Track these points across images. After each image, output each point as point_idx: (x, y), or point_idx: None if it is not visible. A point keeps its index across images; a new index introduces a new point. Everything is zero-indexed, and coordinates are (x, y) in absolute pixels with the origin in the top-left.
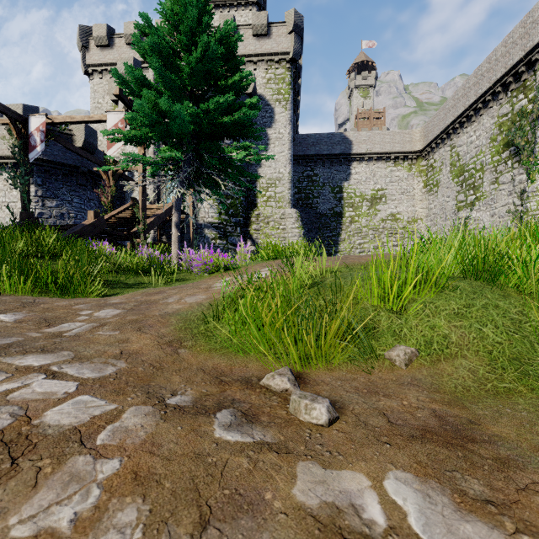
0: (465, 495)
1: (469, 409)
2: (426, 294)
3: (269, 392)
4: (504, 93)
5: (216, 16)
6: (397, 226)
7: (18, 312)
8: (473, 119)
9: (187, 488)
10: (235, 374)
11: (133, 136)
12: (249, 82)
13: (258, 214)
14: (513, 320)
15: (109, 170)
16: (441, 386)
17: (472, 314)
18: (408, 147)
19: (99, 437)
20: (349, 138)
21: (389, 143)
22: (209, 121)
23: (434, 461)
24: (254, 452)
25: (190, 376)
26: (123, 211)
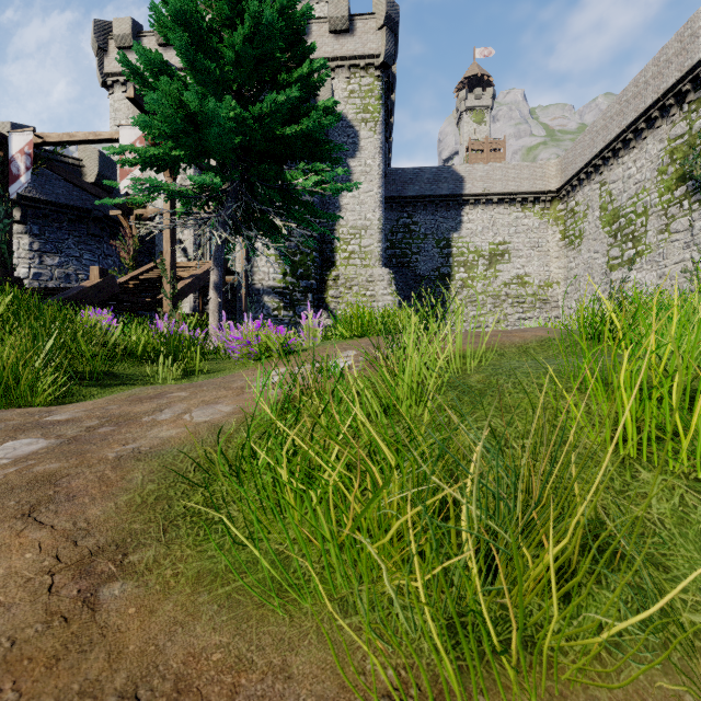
0: None
1: None
2: None
3: None
4: (678, 106)
5: None
6: (524, 292)
7: None
8: (633, 144)
9: None
10: None
11: (152, 157)
12: (323, 78)
13: (336, 275)
14: None
15: (132, 214)
16: None
17: None
18: (540, 186)
19: None
20: (460, 174)
21: (514, 180)
22: (263, 134)
23: None
24: None
25: None
26: (149, 271)
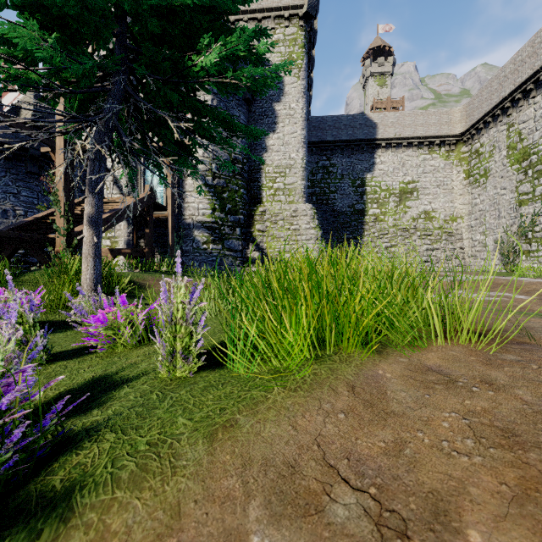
0: None
1: None
2: None
3: None
4: None
5: None
6: (431, 225)
7: None
8: None
9: None
10: None
11: (2, 40)
12: None
13: (263, 211)
14: None
15: None
16: None
17: None
18: (446, 130)
19: None
20: (374, 120)
21: (422, 126)
22: (153, 3)
23: None
24: None
25: None
26: (75, 206)
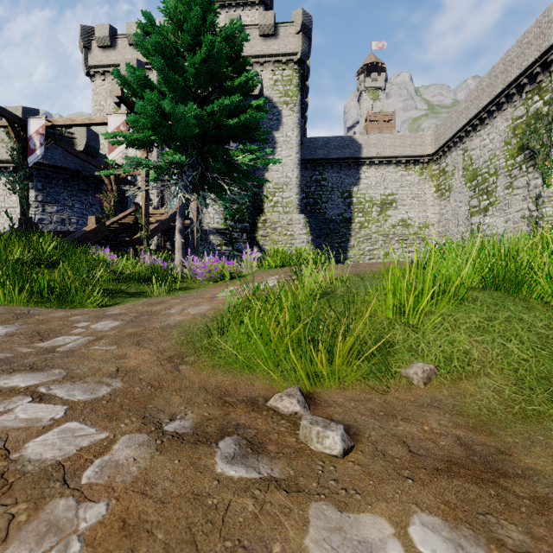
0: (503, 546)
1: (497, 436)
2: (444, 306)
3: (277, 416)
4: (519, 94)
5: (222, 16)
6: (407, 232)
7: (10, 324)
8: (487, 121)
9: (182, 540)
10: (240, 394)
11: (135, 139)
12: (256, 84)
13: (264, 219)
14: (539, 335)
15: (112, 174)
16: (464, 408)
17: (495, 328)
18: (420, 151)
19: (85, 474)
20: (359, 141)
21: (400, 147)
22: (214, 124)
23: (463, 502)
24: (261, 491)
25: (191, 397)
26: (125, 217)
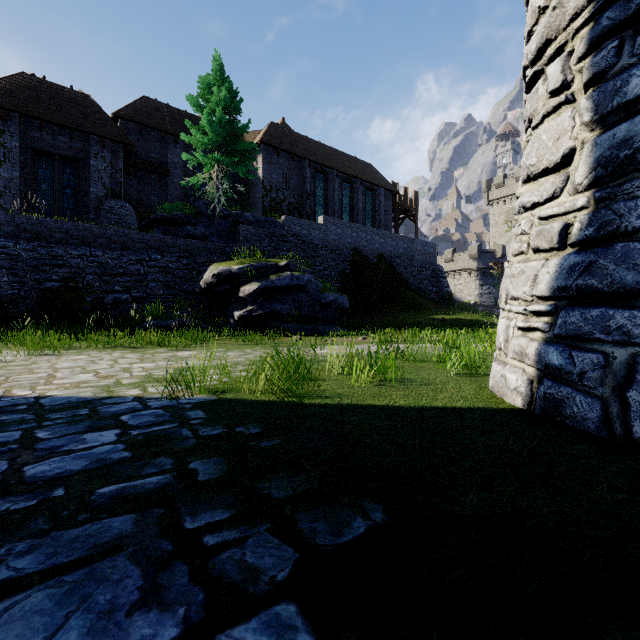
0: None
1: None
2: None
3: None
4: None
5: None
6: None
7: None
8: None
9: None
10: None
11: None
12: None
13: None
14: None
15: None
16: None
17: None
18: None
19: None
20: None
21: None
22: None
23: None
24: None
25: None
26: None
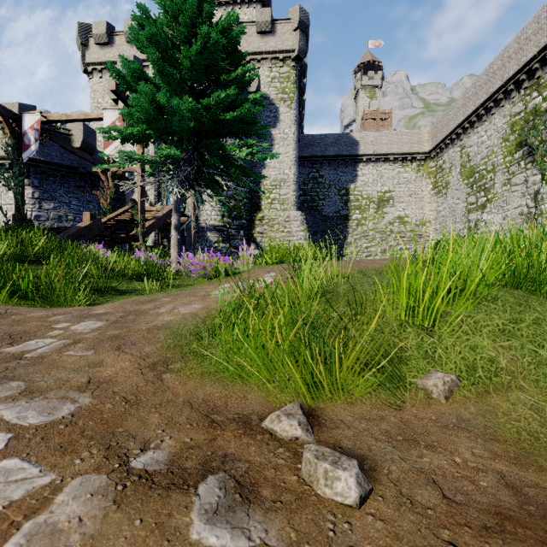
0: None
1: None
2: (461, 306)
3: (274, 441)
4: (517, 91)
5: (219, 14)
6: (404, 229)
7: None
8: (484, 118)
9: None
10: (230, 410)
11: (130, 134)
12: (253, 77)
13: (262, 216)
14: None
15: (108, 171)
16: (499, 430)
17: (522, 332)
18: (417, 148)
19: None
20: (356, 139)
21: (397, 144)
22: (210, 118)
23: None
24: None
25: (173, 415)
26: (122, 214)
